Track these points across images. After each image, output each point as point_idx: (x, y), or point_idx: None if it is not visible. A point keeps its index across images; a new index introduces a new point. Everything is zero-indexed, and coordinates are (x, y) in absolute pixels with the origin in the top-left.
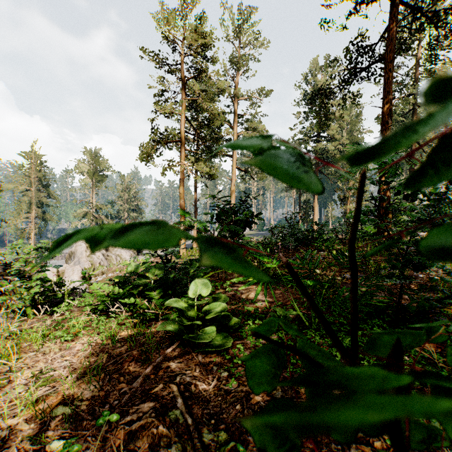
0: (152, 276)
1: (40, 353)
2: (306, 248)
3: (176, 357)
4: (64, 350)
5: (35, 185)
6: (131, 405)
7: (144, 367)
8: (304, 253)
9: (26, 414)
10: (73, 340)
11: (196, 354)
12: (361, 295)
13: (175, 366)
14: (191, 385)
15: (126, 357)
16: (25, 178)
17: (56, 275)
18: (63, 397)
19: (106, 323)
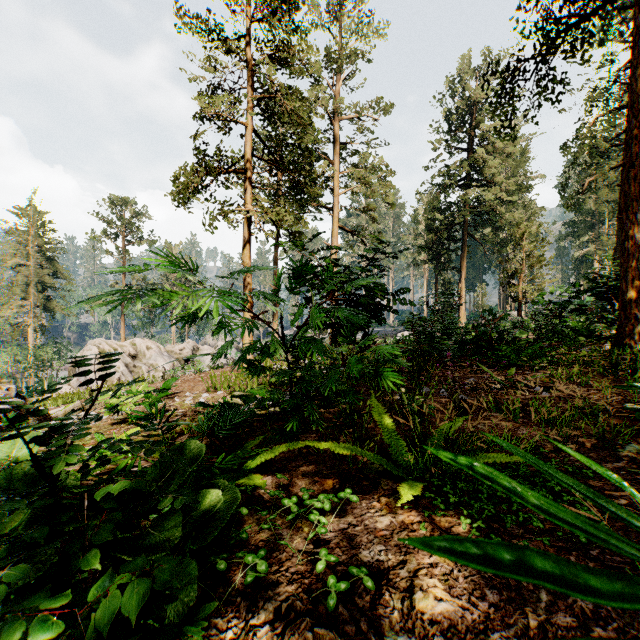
0: None
1: None
2: (473, 359)
3: None
4: None
5: (35, 257)
6: None
7: None
8: (491, 374)
9: None
10: None
11: None
12: None
13: None
14: None
15: None
16: (18, 246)
17: None
18: None
19: None
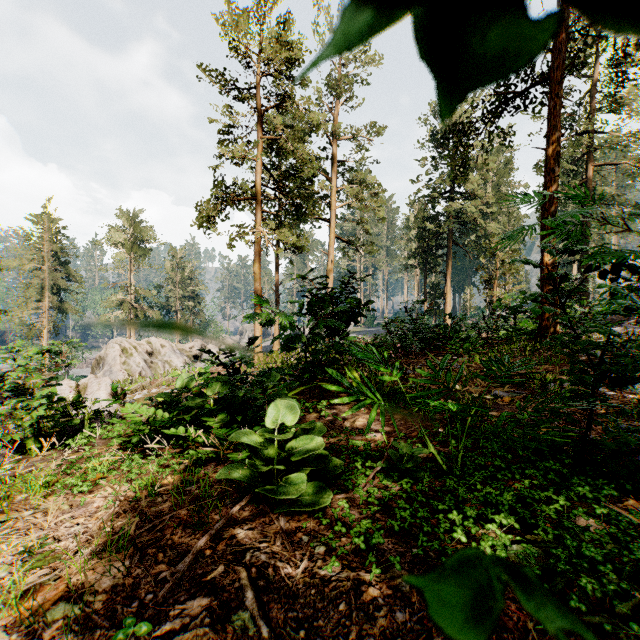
0: (211, 394)
1: (40, 512)
2: (435, 351)
3: (246, 520)
4: (77, 507)
5: (49, 262)
6: (172, 601)
7: (196, 537)
8: (433, 359)
9: (7, 617)
10: (92, 490)
11: (277, 516)
12: (533, 426)
13: (244, 535)
14: (268, 567)
15: (169, 519)
16: (34, 252)
17: (74, 390)
18: (67, 588)
19: (142, 465)
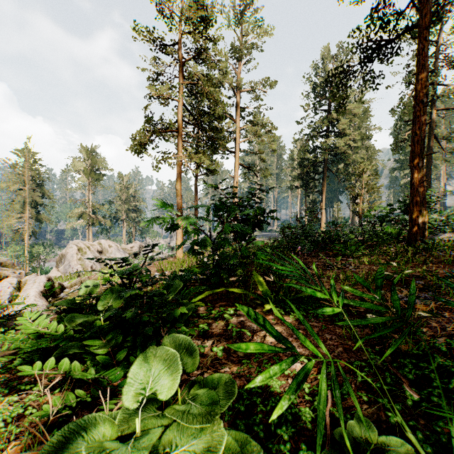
0: (103, 308)
1: None
2: (322, 252)
3: None
4: None
5: (29, 184)
6: None
7: None
8: (326, 260)
9: None
10: None
11: None
12: None
13: None
14: None
15: None
16: (18, 176)
17: (14, 287)
18: None
19: None
